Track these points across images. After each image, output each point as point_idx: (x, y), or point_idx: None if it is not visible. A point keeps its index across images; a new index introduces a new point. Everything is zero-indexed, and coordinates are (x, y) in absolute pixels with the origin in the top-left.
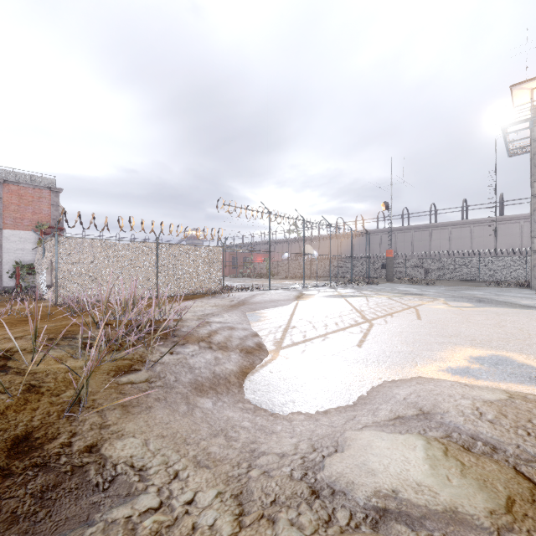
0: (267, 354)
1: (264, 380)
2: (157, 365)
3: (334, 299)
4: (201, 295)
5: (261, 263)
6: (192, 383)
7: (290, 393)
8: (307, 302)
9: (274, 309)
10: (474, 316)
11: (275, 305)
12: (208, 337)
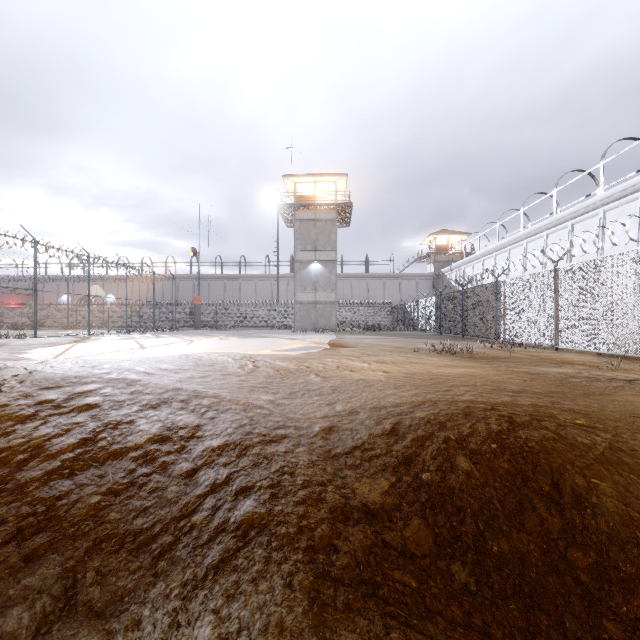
0: None
1: None
2: None
3: (123, 340)
4: None
5: (17, 309)
6: None
7: None
8: (89, 343)
9: (45, 348)
10: (227, 342)
11: (46, 346)
12: None
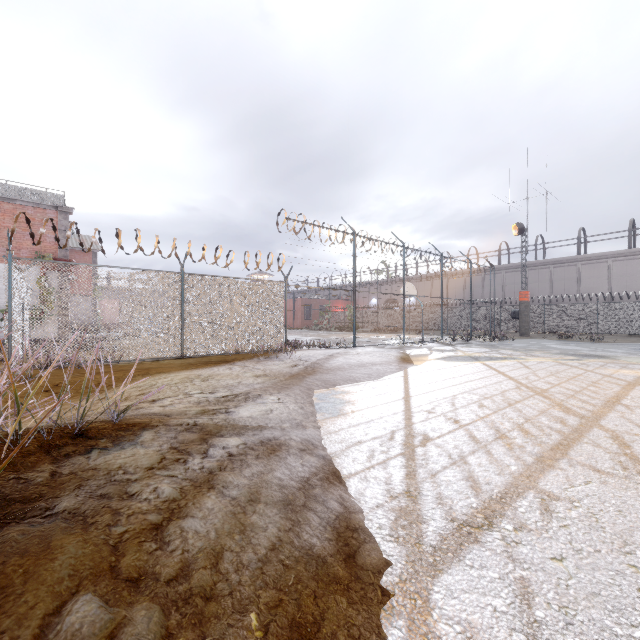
0: (383, 631)
1: None
2: None
3: (465, 363)
4: (250, 354)
5: (341, 312)
6: None
7: None
8: (423, 369)
9: (368, 383)
10: None
11: (368, 374)
12: (151, 531)
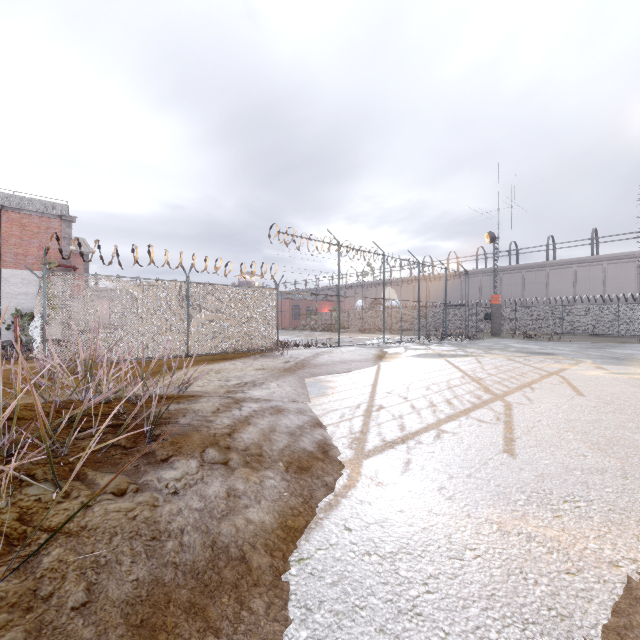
0: (338, 472)
1: (332, 561)
2: (52, 545)
3: (431, 360)
4: (246, 353)
5: (328, 313)
6: (137, 601)
7: (402, 623)
8: (394, 365)
9: (346, 375)
10: None
11: (347, 368)
12: (227, 435)
